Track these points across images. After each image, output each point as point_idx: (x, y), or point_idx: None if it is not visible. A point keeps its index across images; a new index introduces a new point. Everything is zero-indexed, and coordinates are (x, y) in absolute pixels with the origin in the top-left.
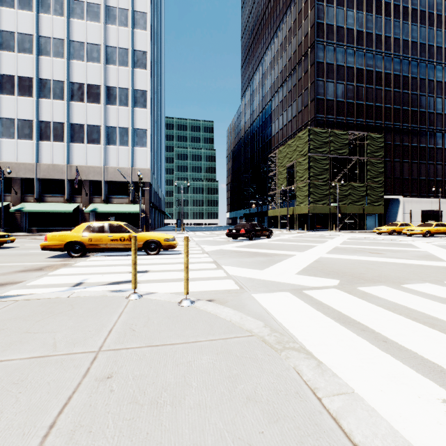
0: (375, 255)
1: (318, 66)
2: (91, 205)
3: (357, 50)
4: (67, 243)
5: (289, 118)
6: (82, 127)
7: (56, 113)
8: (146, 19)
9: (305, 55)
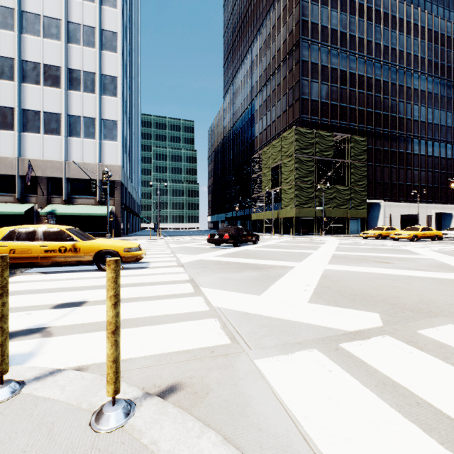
0: (385, 265)
1: (303, 65)
2: (49, 206)
3: (341, 52)
4: None
5: (273, 118)
6: (38, 114)
7: (3, 95)
8: None
9: (290, 53)
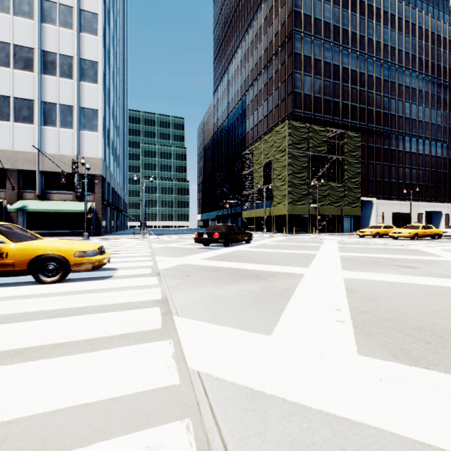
0: (414, 271)
1: (295, 57)
2: (19, 202)
3: (334, 46)
4: None
5: (265, 113)
6: (7, 99)
7: None
8: None
9: (282, 45)
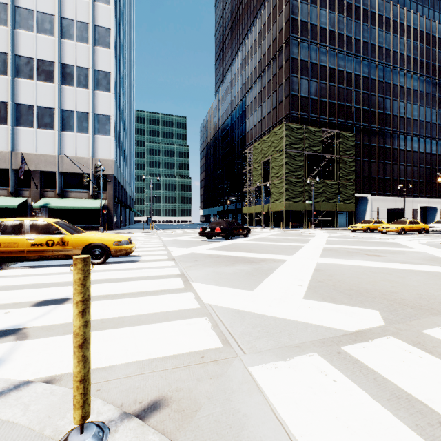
0: (377, 258)
1: (292, 62)
2: (42, 200)
3: (330, 50)
4: None
5: (264, 114)
6: (31, 108)
7: None
8: None
9: (280, 50)
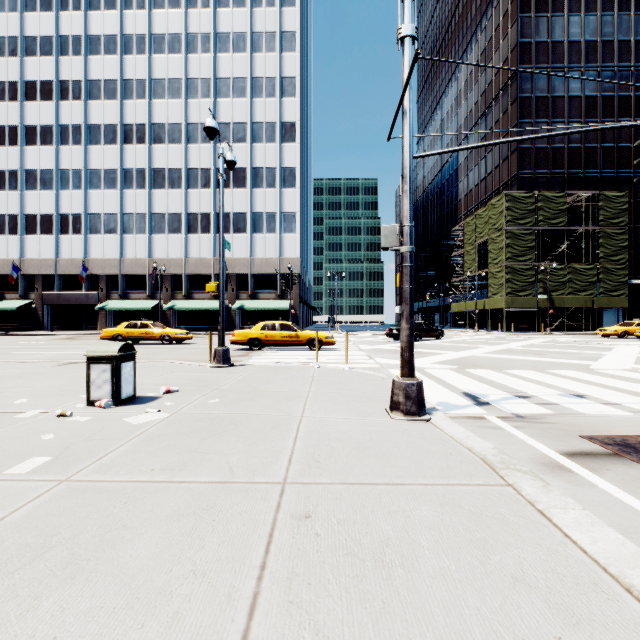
0: (534, 355)
1: (521, 103)
2: (238, 302)
3: (587, 70)
4: (249, 339)
5: (482, 175)
6: (228, 216)
7: (203, 203)
8: (295, 84)
9: (504, 88)
